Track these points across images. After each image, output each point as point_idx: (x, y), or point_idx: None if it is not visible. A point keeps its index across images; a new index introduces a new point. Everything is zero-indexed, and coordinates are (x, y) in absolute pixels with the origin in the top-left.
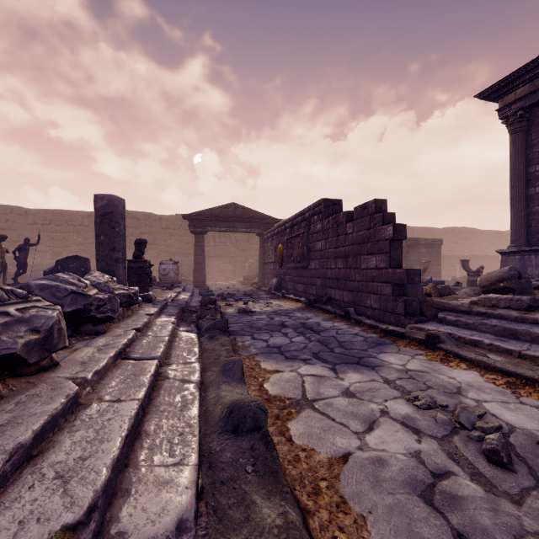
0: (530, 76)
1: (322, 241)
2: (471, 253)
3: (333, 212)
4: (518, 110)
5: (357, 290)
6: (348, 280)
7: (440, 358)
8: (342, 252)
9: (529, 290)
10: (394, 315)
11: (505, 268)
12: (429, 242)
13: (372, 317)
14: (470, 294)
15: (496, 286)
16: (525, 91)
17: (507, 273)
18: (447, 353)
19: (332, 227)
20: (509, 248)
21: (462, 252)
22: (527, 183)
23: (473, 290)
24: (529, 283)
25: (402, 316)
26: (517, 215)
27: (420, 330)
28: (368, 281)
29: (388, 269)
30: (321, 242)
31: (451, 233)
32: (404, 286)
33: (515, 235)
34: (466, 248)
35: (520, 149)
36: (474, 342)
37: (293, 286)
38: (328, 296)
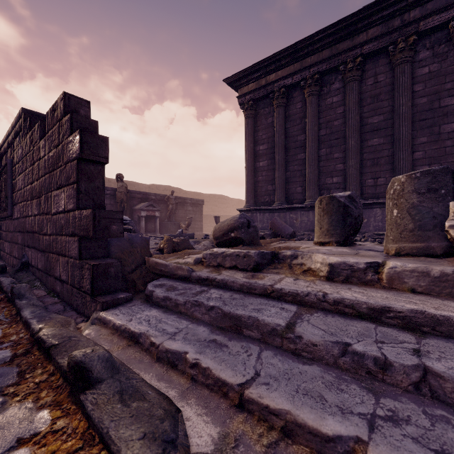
0: (257, 75)
1: (22, 174)
2: (225, 214)
3: (32, 127)
4: (250, 100)
5: (48, 249)
6: (41, 234)
7: (65, 453)
8: (37, 188)
9: (256, 240)
10: (81, 293)
11: (237, 215)
12: (194, 202)
13: (61, 296)
14: (208, 246)
15: (228, 237)
16: (254, 87)
17: (238, 221)
18: (91, 426)
19: (29, 151)
20: (244, 207)
21: (220, 213)
22: (255, 158)
23: (212, 242)
24: (256, 232)
25: (88, 295)
26: (249, 182)
27: (105, 325)
28: (57, 234)
29: (75, 211)
30: (21, 177)
31: (213, 198)
32: (106, 241)
33: (248, 197)
34: (222, 210)
35: (251, 131)
36: (172, 357)
37: (3, 246)
38: (22, 261)
